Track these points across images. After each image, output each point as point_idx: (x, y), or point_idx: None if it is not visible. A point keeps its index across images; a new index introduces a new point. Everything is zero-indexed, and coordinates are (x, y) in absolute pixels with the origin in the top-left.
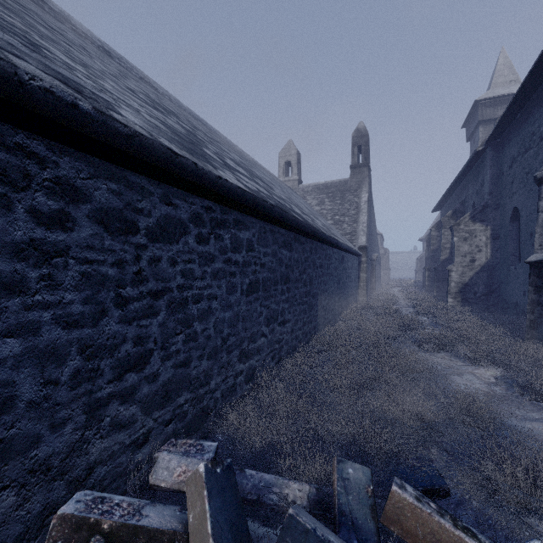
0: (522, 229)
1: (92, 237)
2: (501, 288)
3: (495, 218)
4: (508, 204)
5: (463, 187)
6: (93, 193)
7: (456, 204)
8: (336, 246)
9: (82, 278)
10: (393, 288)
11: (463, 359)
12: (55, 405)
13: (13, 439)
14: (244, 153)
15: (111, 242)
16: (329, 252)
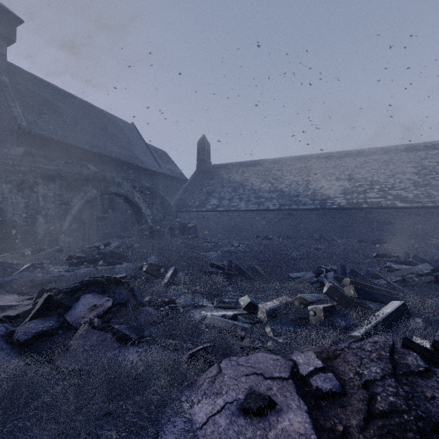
0: None
1: (435, 216)
2: None
3: None
4: None
5: None
6: (435, 212)
7: None
8: None
9: (434, 220)
10: None
11: None
12: (431, 231)
13: (427, 232)
14: None
15: (438, 216)
16: None
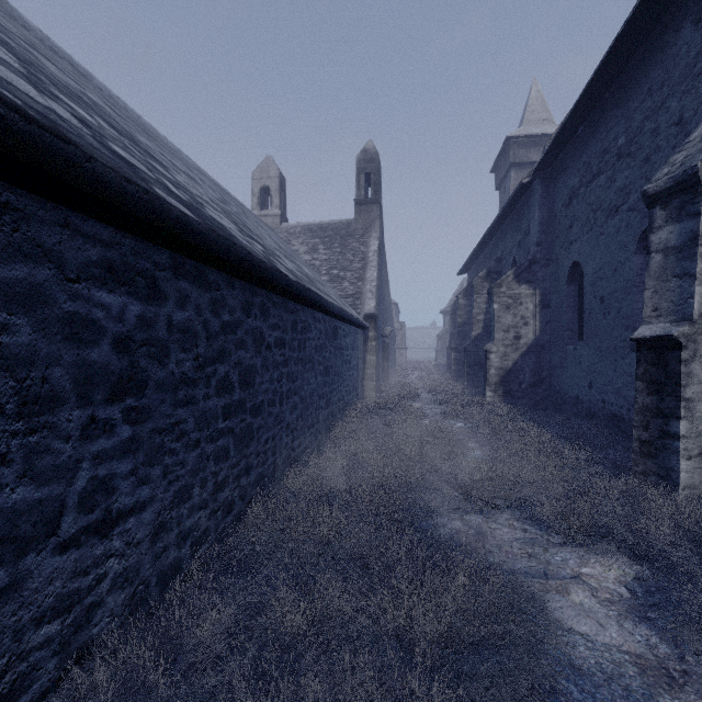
0: (586, 292)
1: None
2: (552, 375)
3: (545, 278)
4: (564, 258)
5: (499, 239)
6: None
7: (489, 264)
8: (319, 307)
9: None
10: (411, 373)
11: (551, 531)
12: None
13: None
14: (181, 154)
15: None
16: (304, 317)
